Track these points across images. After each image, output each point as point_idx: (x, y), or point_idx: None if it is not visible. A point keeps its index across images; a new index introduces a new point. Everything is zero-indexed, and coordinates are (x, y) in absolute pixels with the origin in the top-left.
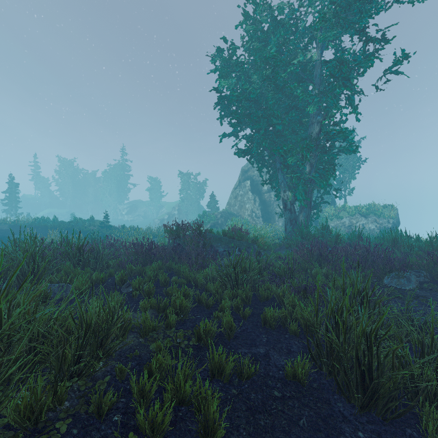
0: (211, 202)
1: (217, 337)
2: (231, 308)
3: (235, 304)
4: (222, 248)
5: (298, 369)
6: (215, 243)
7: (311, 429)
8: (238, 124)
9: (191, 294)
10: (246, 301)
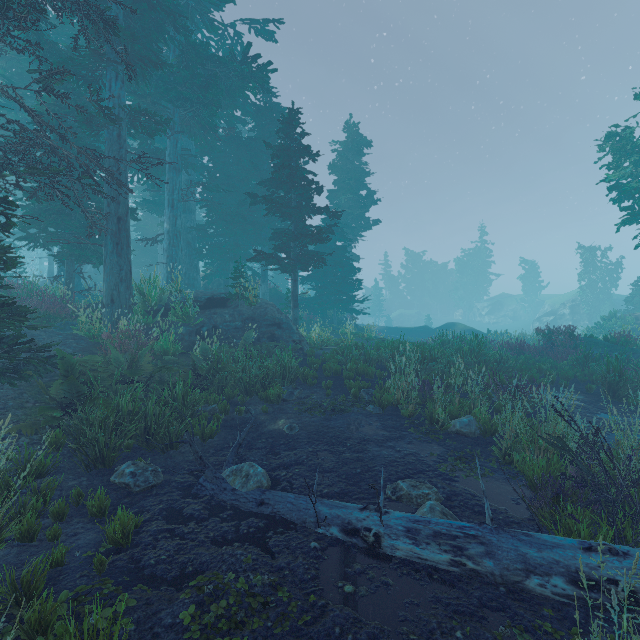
0: (633, 295)
1: (557, 381)
2: (577, 379)
3: (578, 375)
4: (597, 351)
5: (590, 388)
6: (589, 346)
7: (581, 395)
8: (634, 217)
9: (548, 367)
10: (589, 377)
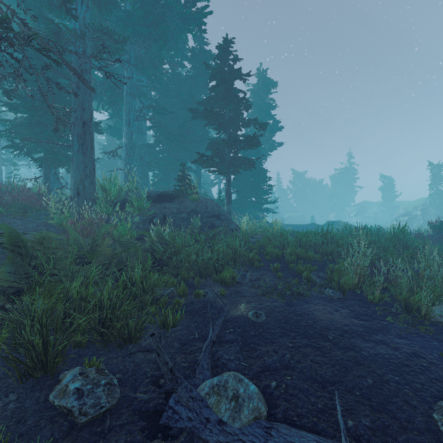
0: None
1: None
2: None
3: None
4: None
5: None
6: None
7: None
8: None
9: None
10: None
